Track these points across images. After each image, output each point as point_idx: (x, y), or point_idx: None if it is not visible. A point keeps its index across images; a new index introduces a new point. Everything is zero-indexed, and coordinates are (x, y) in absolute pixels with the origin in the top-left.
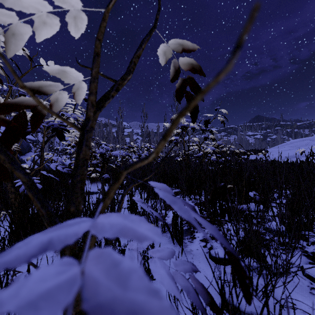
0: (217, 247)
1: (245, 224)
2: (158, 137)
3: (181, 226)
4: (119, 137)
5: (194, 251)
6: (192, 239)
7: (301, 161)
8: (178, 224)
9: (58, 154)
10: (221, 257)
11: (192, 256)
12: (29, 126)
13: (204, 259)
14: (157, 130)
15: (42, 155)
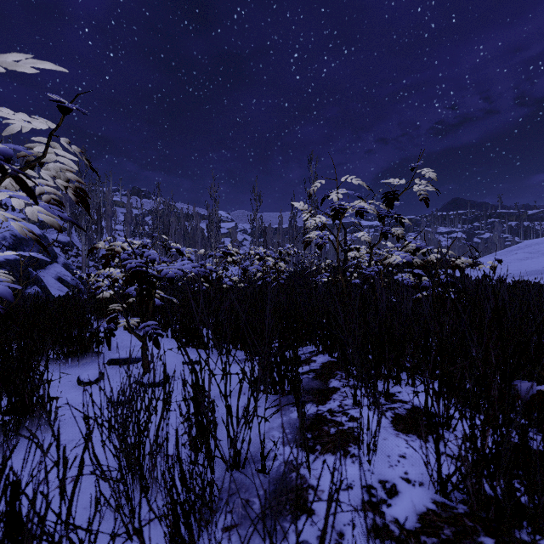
0: None
1: None
2: (280, 236)
3: None
4: (211, 237)
5: None
6: None
7: None
8: None
9: None
10: None
11: None
12: None
13: None
14: (278, 224)
15: None
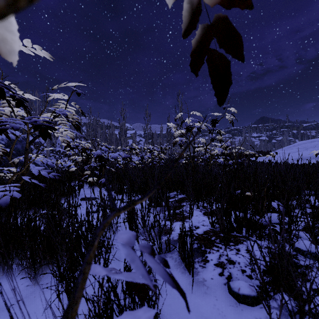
0: (237, 275)
1: (278, 251)
2: (161, 138)
3: (192, 249)
4: (121, 139)
5: (208, 281)
6: (204, 263)
7: (313, 163)
8: (187, 244)
9: (60, 156)
10: (246, 293)
11: (205, 289)
12: (6, 123)
13: (221, 294)
14: (160, 132)
15: (25, 158)
